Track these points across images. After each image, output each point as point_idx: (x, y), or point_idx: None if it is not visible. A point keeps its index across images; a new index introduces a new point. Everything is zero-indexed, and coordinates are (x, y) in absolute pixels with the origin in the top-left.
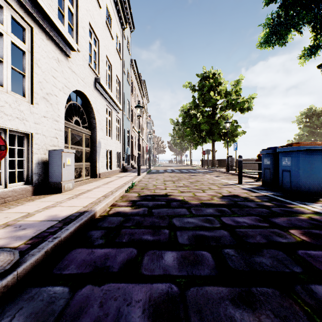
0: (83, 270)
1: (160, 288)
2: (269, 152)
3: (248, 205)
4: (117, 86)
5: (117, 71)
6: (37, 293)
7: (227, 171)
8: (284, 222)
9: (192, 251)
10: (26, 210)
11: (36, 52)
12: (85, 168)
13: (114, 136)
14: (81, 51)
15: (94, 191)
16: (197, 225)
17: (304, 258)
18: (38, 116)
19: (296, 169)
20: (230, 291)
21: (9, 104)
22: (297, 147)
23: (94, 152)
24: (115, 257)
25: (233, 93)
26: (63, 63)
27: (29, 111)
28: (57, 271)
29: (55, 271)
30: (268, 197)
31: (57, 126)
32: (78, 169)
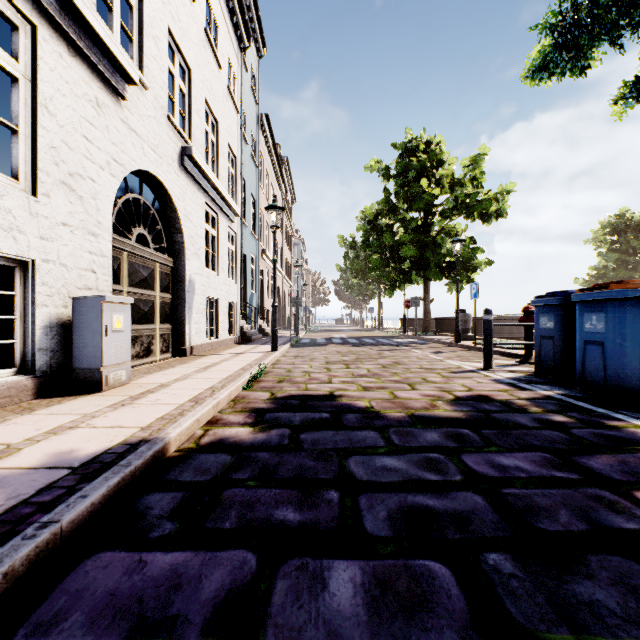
0: (101, 632)
1: None
2: (553, 302)
3: (516, 420)
4: (230, 167)
5: (231, 136)
6: None
7: (457, 341)
8: (613, 469)
9: (402, 562)
10: (5, 438)
11: (44, 80)
12: (160, 337)
13: (223, 270)
14: (150, 87)
15: (173, 389)
16: (407, 478)
17: None
18: (50, 223)
19: (618, 339)
20: None
21: None
22: (620, 292)
23: (181, 302)
24: (199, 584)
25: (468, 183)
26: (108, 109)
27: (28, 211)
28: (26, 638)
29: (22, 636)
30: (557, 401)
31: (94, 246)
32: (144, 339)
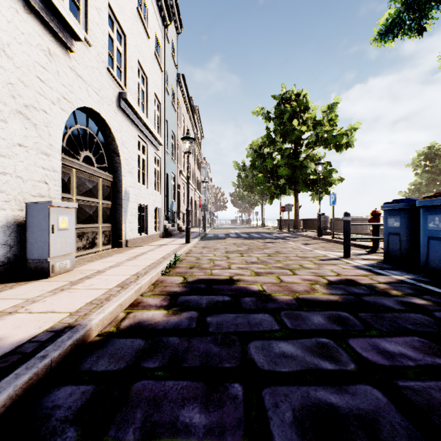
0: None
1: None
2: (399, 207)
3: (384, 303)
4: (156, 110)
5: (157, 88)
6: None
7: (319, 236)
8: None
9: None
10: None
11: (2, 29)
12: (102, 233)
13: (151, 184)
14: (93, 45)
15: (107, 275)
16: (305, 366)
17: None
18: (8, 143)
19: None
20: None
21: None
22: None
23: (118, 207)
24: None
25: (326, 123)
26: (59, 58)
27: None
28: None
29: None
30: (410, 285)
31: (46, 163)
32: (89, 235)
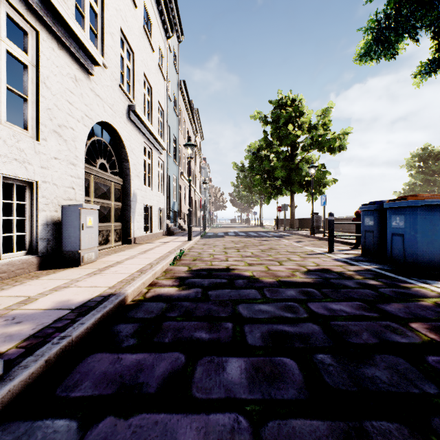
0: (102, 390)
1: (220, 421)
2: (373, 208)
3: (345, 283)
4: (159, 117)
5: (160, 96)
6: (28, 432)
7: (312, 234)
8: (400, 311)
9: (268, 358)
10: (26, 293)
11: (43, 66)
12: (114, 231)
13: (155, 186)
14: (108, 66)
15: (126, 264)
16: (274, 315)
17: (438, 369)
18: (47, 157)
19: (412, 232)
20: (331, 427)
21: (3, 140)
22: (413, 201)
23: (128, 208)
24: (153, 368)
25: (320, 127)
26: (82, 82)
27: (34, 150)
28: (62, 393)
29: (60, 392)
30: (373, 272)
31: (73, 172)
32: (104, 232)
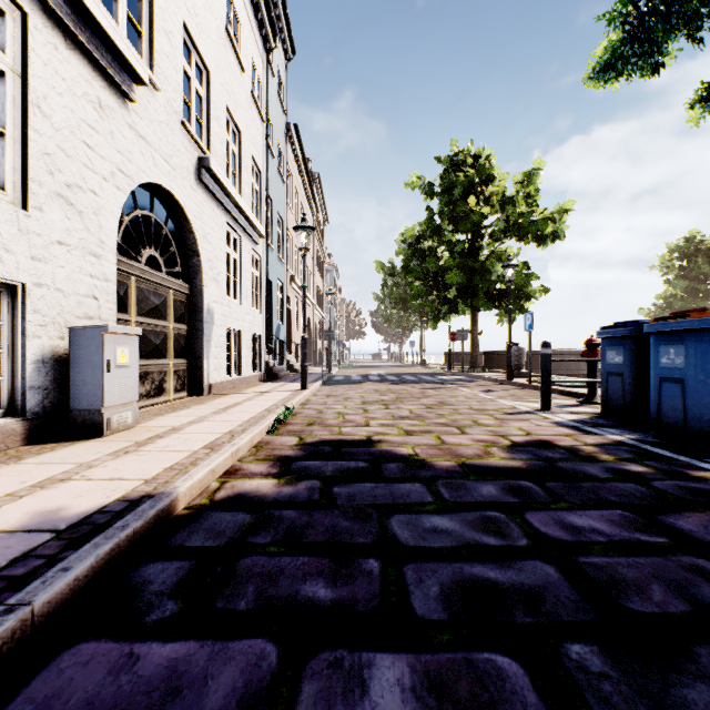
0: None
1: None
2: (622, 333)
3: (585, 471)
4: (254, 183)
5: (255, 148)
6: None
7: (509, 378)
8: (709, 531)
9: (462, 656)
10: None
11: (36, 75)
12: (174, 373)
13: (247, 298)
14: (162, 88)
15: (187, 433)
16: (462, 542)
17: None
18: (44, 241)
19: (701, 376)
20: None
21: None
22: (703, 321)
23: (198, 334)
24: (203, 687)
25: (521, 201)
26: (113, 112)
27: (17, 227)
28: None
29: None
30: (630, 448)
31: (96, 269)
32: (155, 376)
